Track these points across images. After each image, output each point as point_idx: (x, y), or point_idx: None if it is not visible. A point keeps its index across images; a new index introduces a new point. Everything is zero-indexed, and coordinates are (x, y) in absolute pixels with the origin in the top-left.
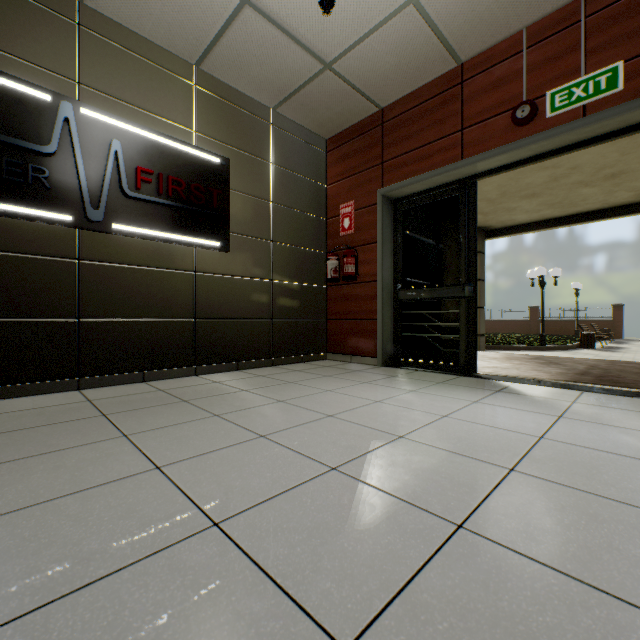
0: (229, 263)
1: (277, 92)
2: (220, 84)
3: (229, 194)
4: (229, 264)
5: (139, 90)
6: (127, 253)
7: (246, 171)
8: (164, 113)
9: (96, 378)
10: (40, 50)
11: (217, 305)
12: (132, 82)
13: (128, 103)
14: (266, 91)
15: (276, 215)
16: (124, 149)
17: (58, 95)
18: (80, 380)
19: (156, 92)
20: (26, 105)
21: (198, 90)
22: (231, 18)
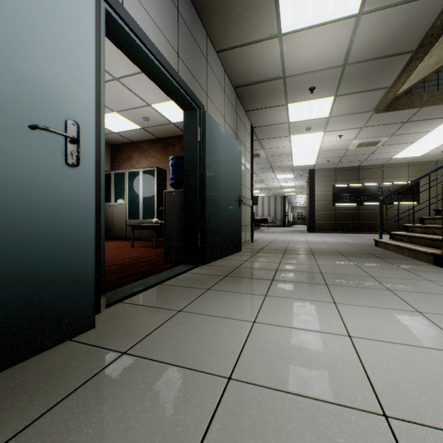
0: (419, 207)
1: (436, 158)
2: (416, 162)
3: (419, 189)
4: (419, 207)
5: (394, 174)
6: (391, 208)
7: (425, 181)
8: (400, 176)
9: (385, 232)
10: (376, 176)
11: (415, 218)
12: (393, 173)
13: (392, 178)
14: (432, 159)
15: (438, 190)
16: (391, 188)
17: (379, 183)
18: (383, 232)
19: (398, 173)
20: (374, 187)
21: (409, 167)
22: (417, 157)
